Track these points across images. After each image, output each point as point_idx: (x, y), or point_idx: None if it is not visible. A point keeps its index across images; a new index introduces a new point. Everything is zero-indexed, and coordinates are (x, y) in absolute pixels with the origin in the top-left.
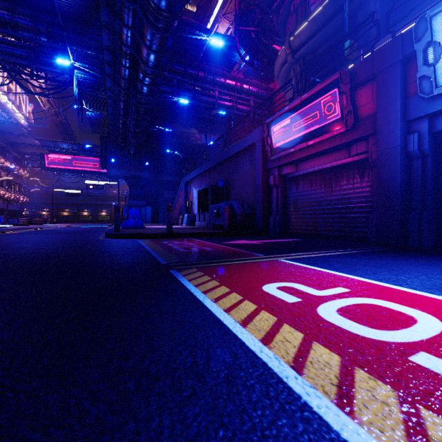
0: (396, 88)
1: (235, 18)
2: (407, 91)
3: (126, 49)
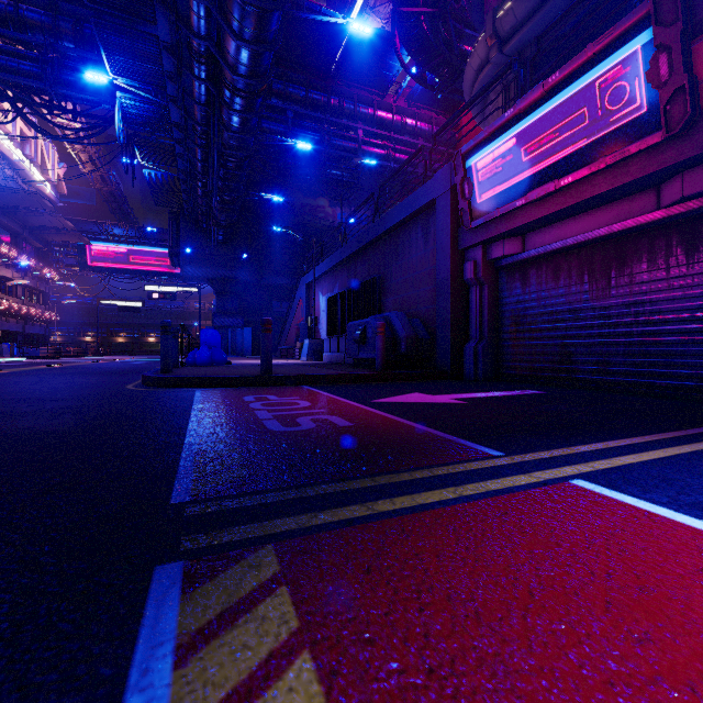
0: None
1: None
2: None
3: (199, 43)
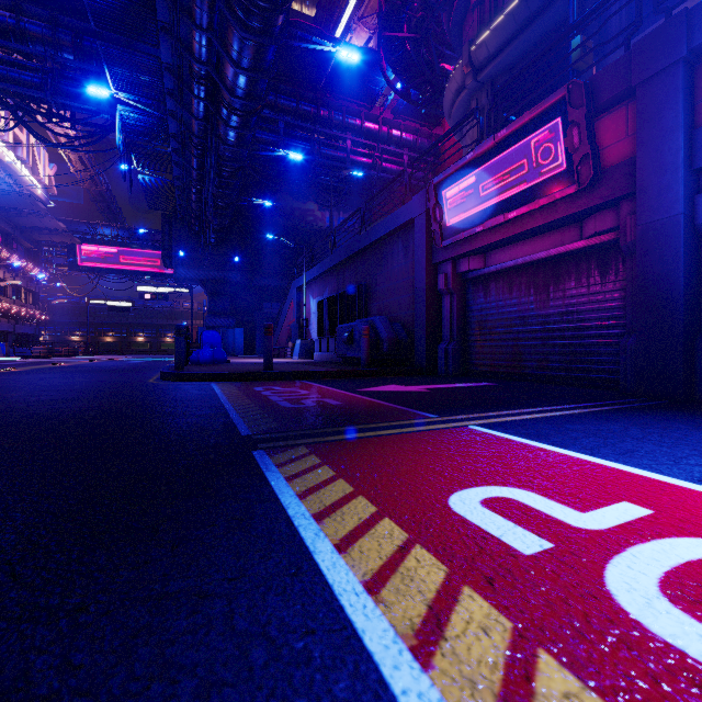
0: (674, 109)
1: (380, 17)
2: (696, 115)
3: (200, 67)
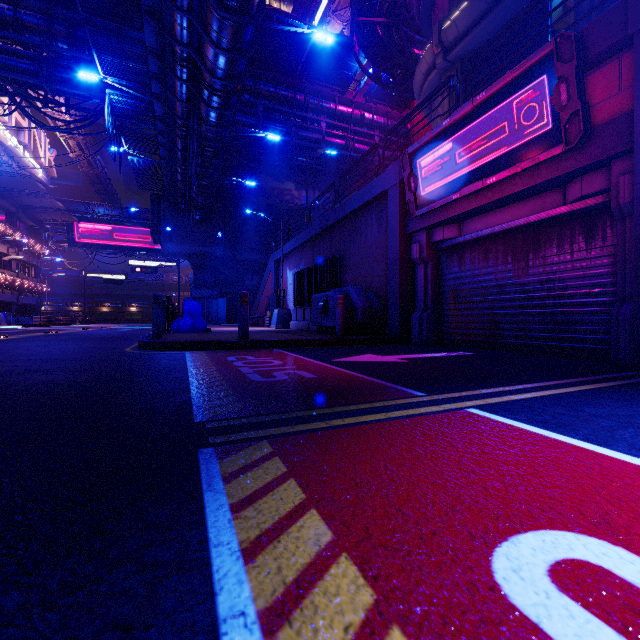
0: None
1: (353, 3)
2: None
3: (181, 50)
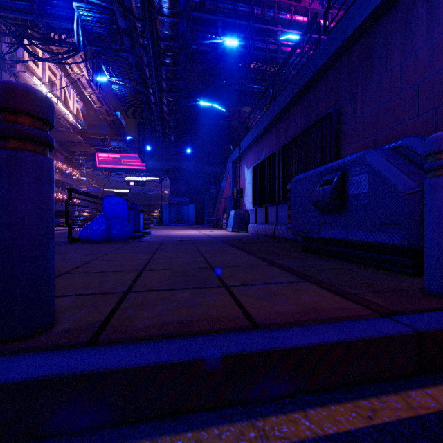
0: None
1: None
2: None
3: None
